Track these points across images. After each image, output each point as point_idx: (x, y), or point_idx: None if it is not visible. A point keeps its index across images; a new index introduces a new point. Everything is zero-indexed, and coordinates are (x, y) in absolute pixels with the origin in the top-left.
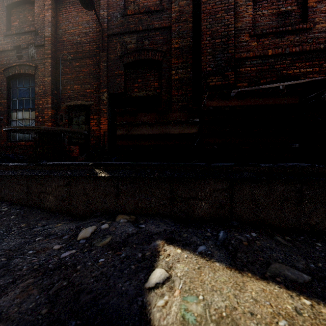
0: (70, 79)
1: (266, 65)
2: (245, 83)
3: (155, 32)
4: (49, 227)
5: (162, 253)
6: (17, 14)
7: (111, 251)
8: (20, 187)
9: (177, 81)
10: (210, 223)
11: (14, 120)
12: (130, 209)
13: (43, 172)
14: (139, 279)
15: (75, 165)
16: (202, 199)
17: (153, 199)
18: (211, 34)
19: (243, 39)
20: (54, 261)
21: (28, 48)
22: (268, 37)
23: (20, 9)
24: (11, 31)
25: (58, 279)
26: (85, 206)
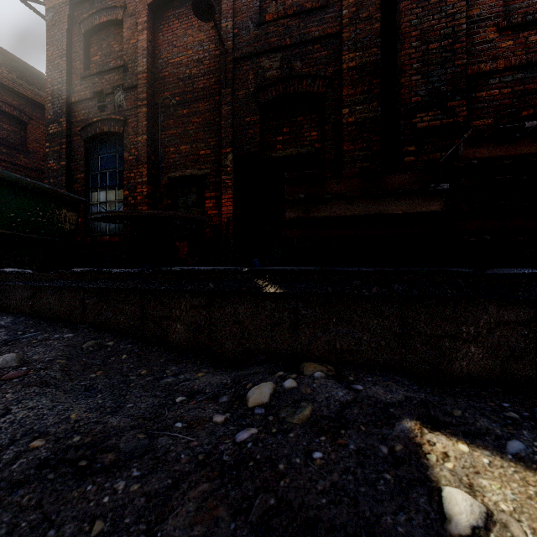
0: (174, 136)
1: (532, 82)
2: (488, 120)
3: (312, 46)
4: (186, 378)
5: (427, 449)
6: (98, 44)
7: (324, 437)
8: (130, 307)
9: (352, 126)
10: (493, 388)
11: (94, 205)
12: (320, 352)
13: (168, 285)
14: (422, 509)
15: (218, 272)
16: (471, 340)
17: (365, 336)
18: (420, 36)
19: (483, 38)
20: (227, 447)
21: (114, 93)
22: (536, 28)
23: (103, 36)
24: (91, 70)
25: (254, 489)
26: (236, 342)
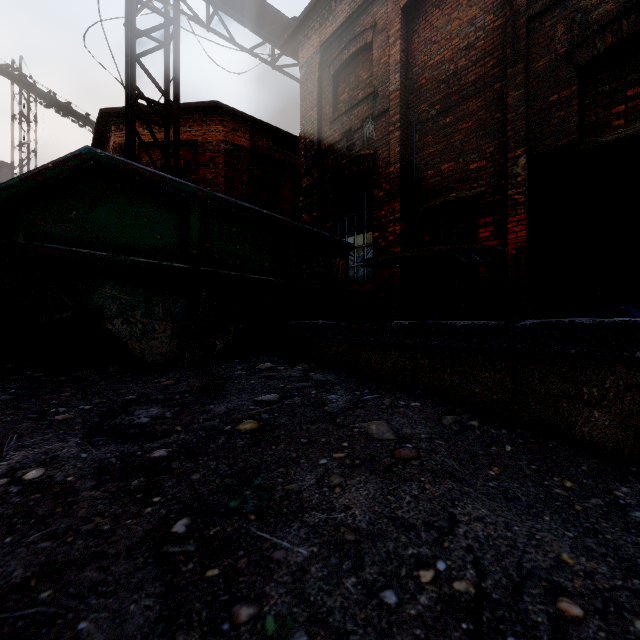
0: (433, 155)
1: None
2: None
3: None
4: None
5: None
6: (346, 80)
7: None
8: (491, 375)
9: None
10: None
11: None
12: None
13: (580, 346)
14: None
15: None
16: None
17: None
18: None
19: None
20: None
21: (363, 126)
22: None
23: (350, 70)
24: (340, 111)
25: None
26: None
